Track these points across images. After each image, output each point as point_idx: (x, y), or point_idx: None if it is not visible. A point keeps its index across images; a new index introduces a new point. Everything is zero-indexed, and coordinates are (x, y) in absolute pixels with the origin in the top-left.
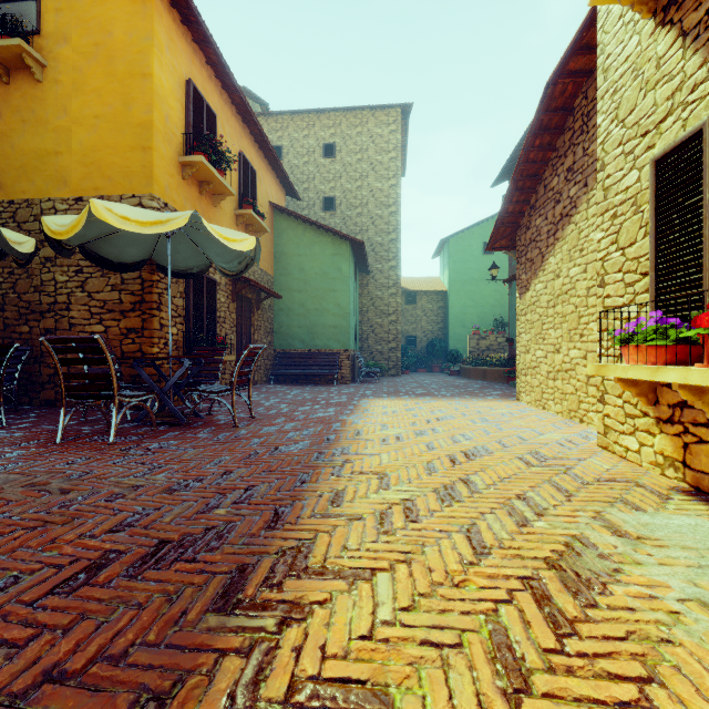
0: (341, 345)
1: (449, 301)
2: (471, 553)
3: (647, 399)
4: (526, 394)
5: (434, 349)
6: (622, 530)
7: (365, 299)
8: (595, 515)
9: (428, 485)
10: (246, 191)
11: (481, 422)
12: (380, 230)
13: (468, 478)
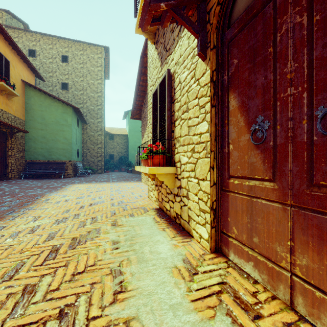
0: (67, 158)
1: (128, 139)
2: (43, 240)
3: (152, 178)
4: (143, 179)
5: (122, 161)
6: (117, 223)
7: (85, 136)
8: (114, 220)
9: (56, 218)
10: (0, 71)
11: (115, 191)
12: (93, 103)
13: (79, 213)
